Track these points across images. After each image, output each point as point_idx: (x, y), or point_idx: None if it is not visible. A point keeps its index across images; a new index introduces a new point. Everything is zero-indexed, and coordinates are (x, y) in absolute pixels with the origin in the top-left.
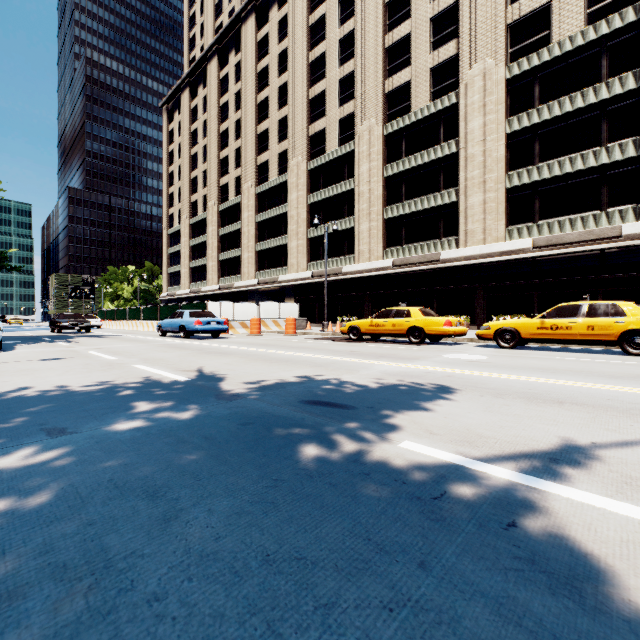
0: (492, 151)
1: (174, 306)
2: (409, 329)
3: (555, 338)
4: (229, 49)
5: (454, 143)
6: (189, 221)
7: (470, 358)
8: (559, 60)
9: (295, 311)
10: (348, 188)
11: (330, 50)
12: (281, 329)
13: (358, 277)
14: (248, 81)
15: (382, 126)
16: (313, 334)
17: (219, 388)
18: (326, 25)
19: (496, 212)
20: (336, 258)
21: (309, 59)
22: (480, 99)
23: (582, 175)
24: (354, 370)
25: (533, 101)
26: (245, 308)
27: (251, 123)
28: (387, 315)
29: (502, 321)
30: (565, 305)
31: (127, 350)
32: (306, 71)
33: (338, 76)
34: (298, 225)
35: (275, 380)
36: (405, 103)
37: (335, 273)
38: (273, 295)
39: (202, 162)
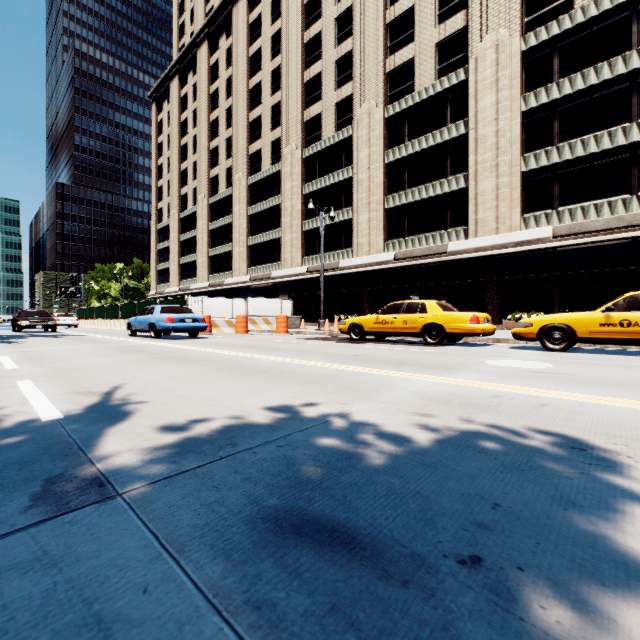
0: (506, 131)
1: (152, 302)
2: (424, 327)
3: (626, 338)
4: (220, 33)
5: (463, 124)
6: (178, 215)
7: (529, 366)
8: (582, 28)
9: (288, 308)
10: (346, 176)
11: (326, 29)
12: (272, 328)
13: (357, 272)
14: (239, 66)
15: (383, 108)
16: (307, 333)
17: (88, 448)
18: (322, 2)
19: (510, 198)
20: (333, 252)
21: (304, 40)
22: (492, 74)
23: (609, 155)
24: (370, 391)
25: (552, 75)
26: (231, 304)
27: (242, 110)
28: (396, 310)
29: (549, 316)
30: (639, 294)
31: (57, 354)
32: (301, 52)
33: (335, 56)
34: (292, 217)
35: (225, 419)
36: (408, 83)
37: (332, 268)
38: (266, 292)
39: (192, 153)
